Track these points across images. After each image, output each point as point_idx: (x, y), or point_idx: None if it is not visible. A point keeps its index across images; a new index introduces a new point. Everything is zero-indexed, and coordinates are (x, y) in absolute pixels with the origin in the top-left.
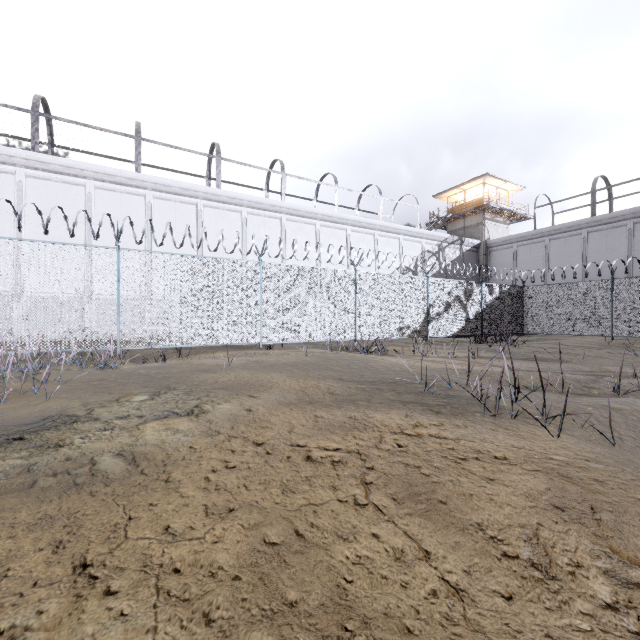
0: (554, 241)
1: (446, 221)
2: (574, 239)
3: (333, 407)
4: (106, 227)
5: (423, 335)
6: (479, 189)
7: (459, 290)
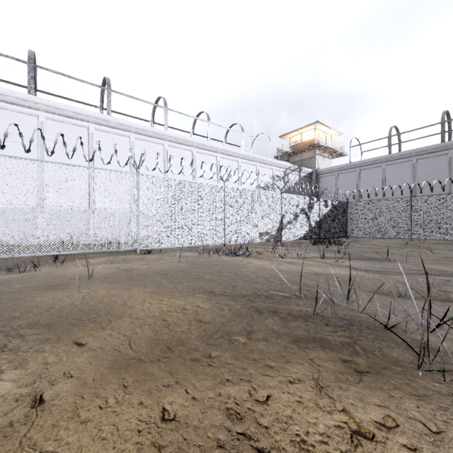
0: (363, 171)
1: (289, 155)
2: (377, 170)
3: (199, 364)
4: None
5: (278, 239)
6: (311, 133)
7: (304, 204)
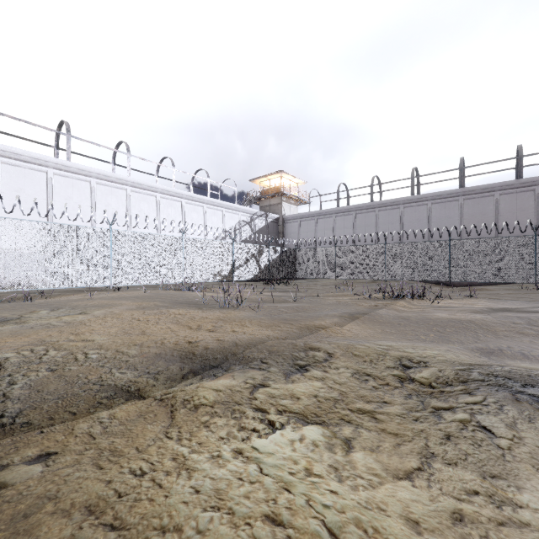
0: (319, 220)
1: (258, 199)
2: (329, 220)
3: (154, 309)
4: None
5: (230, 279)
6: (279, 180)
7: (254, 250)
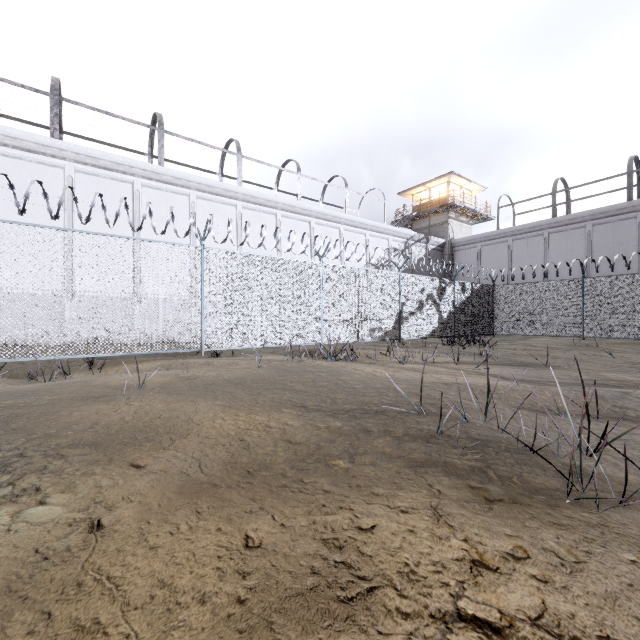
0: (517, 241)
1: (411, 219)
2: (536, 240)
3: (288, 491)
4: (9, 203)
5: (395, 337)
6: (444, 188)
7: (432, 288)
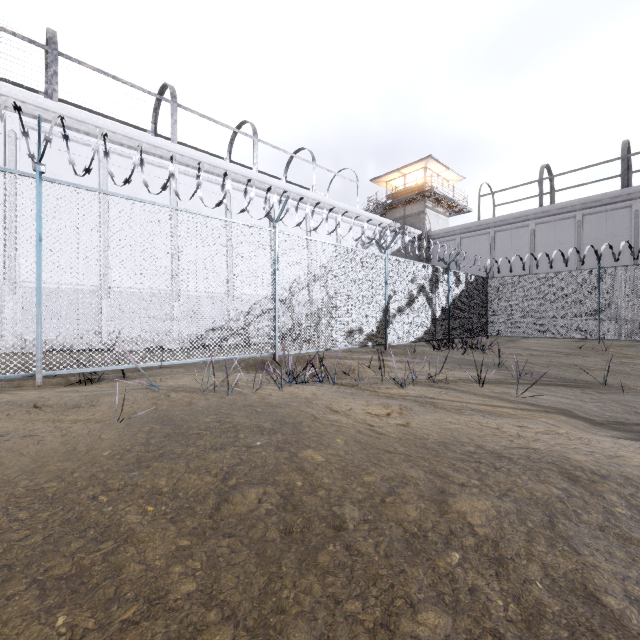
0: (500, 233)
1: (385, 209)
2: (521, 231)
3: None
4: None
5: (380, 342)
6: (419, 175)
7: (424, 277)
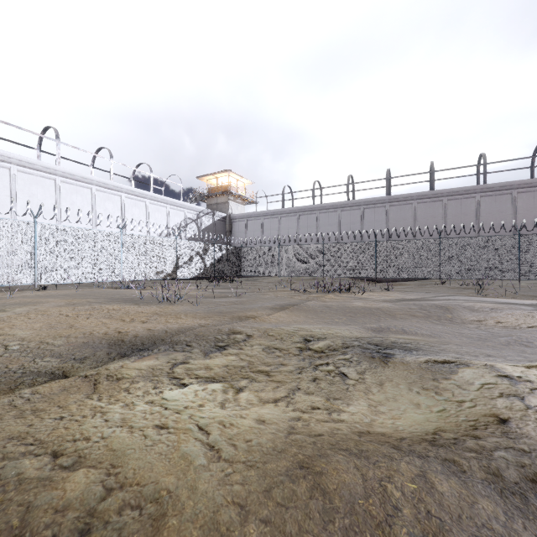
0: (266, 220)
1: (205, 197)
2: (275, 220)
3: (86, 306)
4: None
5: (174, 277)
6: (227, 178)
7: (199, 248)
